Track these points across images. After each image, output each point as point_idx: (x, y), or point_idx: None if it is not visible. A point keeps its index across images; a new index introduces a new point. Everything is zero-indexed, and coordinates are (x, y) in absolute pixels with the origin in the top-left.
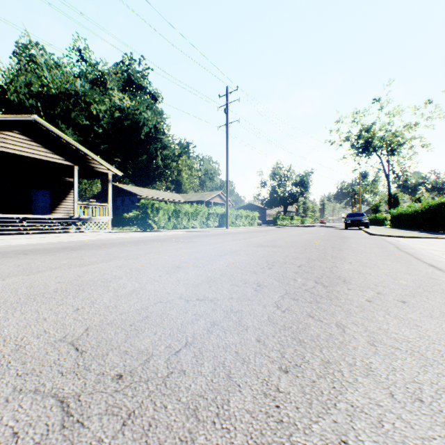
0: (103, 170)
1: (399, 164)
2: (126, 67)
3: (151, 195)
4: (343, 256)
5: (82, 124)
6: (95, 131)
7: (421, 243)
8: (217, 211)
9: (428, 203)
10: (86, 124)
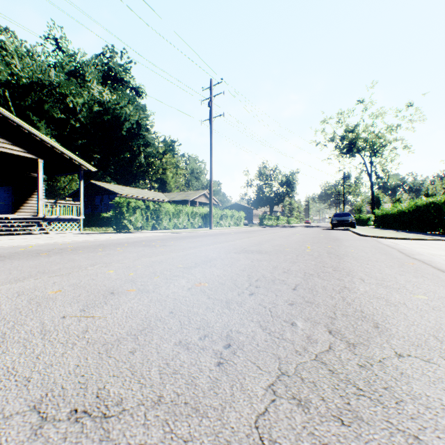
0: (74, 164)
1: (381, 165)
2: (106, 59)
3: (132, 194)
4: (347, 268)
5: (57, 117)
6: (72, 125)
7: (422, 246)
8: (201, 210)
9: (415, 203)
10: (62, 118)
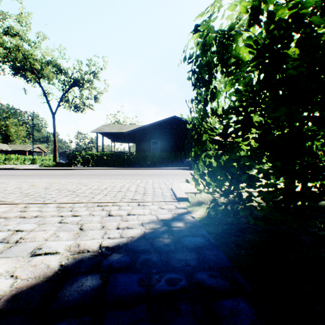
0: None
1: None
2: None
3: None
4: None
5: None
6: None
7: None
8: (30, 157)
9: None
10: None
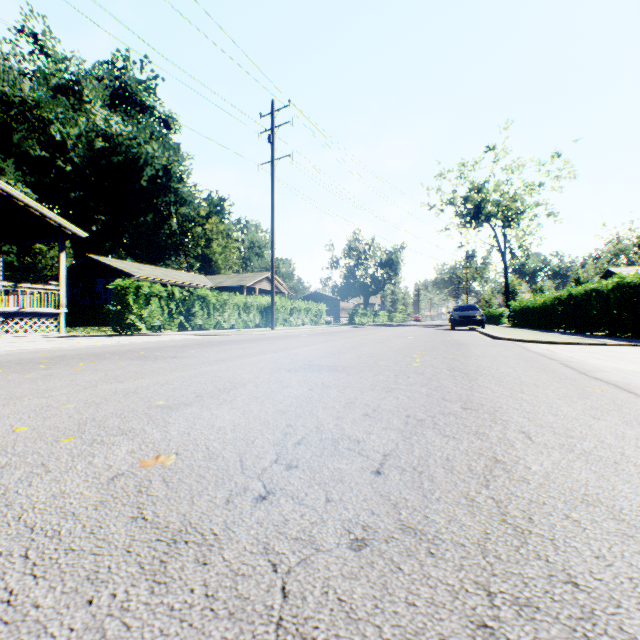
0: (49, 225)
1: (518, 240)
2: (118, 70)
3: (155, 276)
4: (488, 402)
5: (34, 154)
6: (59, 169)
7: (594, 354)
8: (259, 301)
9: (569, 291)
10: (42, 156)
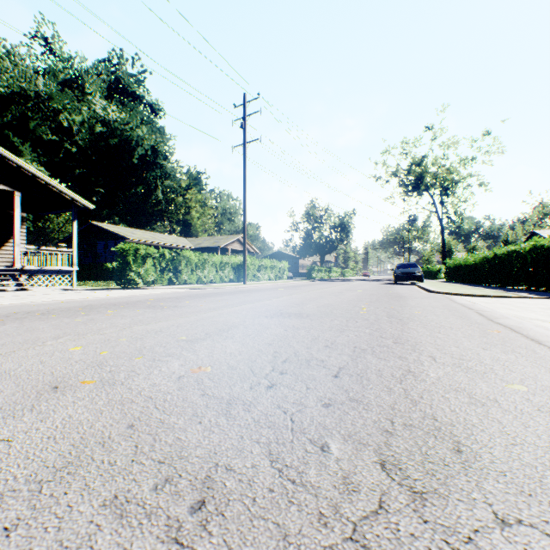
0: (64, 199)
1: (454, 206)
2: (113, 66)
3: (145, 239)
4: (412, 339)
5: (46, 138)
6: (66, 150)
7: (505, 305)
8: (232, 260)
9: (495, 251)
10: (53, 140)
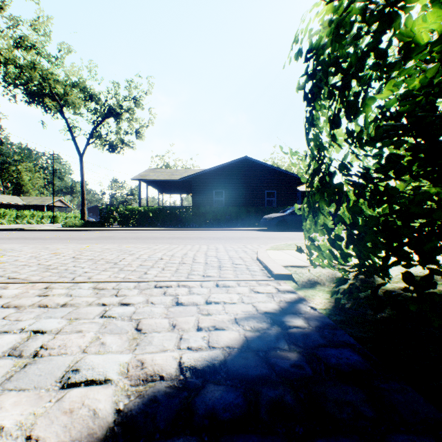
0: None
1: None
2: None
3: None
4: None
5: None
6: None
7: None
8: (50, 214)
9: None
10: None
